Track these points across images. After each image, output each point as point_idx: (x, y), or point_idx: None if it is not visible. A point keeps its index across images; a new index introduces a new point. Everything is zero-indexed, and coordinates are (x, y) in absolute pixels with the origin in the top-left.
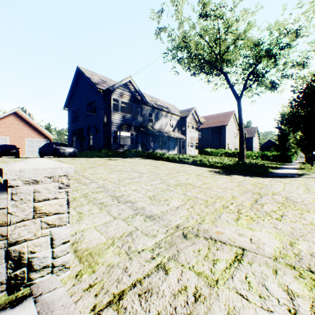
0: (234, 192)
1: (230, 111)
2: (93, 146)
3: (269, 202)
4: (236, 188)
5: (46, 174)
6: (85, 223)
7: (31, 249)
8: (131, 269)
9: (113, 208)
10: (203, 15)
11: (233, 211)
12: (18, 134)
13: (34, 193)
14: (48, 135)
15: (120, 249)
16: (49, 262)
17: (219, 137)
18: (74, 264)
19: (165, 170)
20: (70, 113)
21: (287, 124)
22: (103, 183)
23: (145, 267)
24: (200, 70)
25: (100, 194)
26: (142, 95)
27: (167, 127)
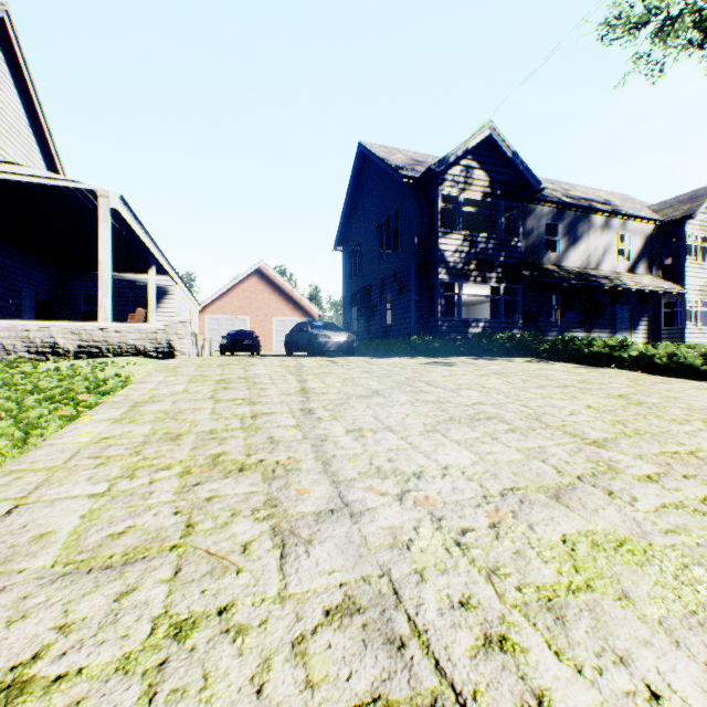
0: None
1: None
2: (392, 327)
3: None
4: None
5: None
6: None
7: None
8: None
9: None
10: None
11: None
12: (262, 311)
13: None
14: (310, 308)
15: None
16: None
17: None
18: None
19: (697, 424)
20: (346, 257)
21: None
22: (390, 539)
23: None
24: None
25: None
26: (528, 171)
27: (608, 260)
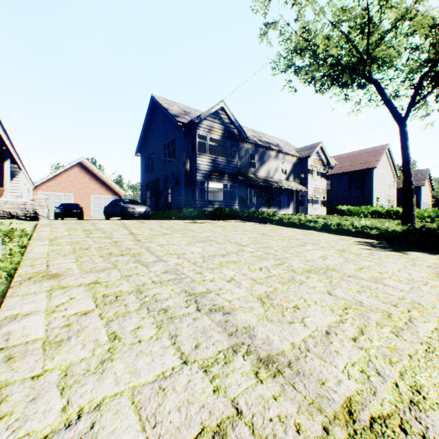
0: (438, 291)
1: (380, 146)
2: (172, 203)
3: None
4: (435, 282)
5: None
6: (115, 373)
7: None
8: None
9: (186, 326)
10: None
11: None
12: (83, 190)
13: None
14: (118, 190)
15: None
16: None
17: (362, 187)
18: None
19: (279, 240)
20: (143, 160)
21: None
22: (176, 264)
23: None
24: (331, 80)
25: (166, 287)
26: (241, 128)
27: (277, 173)
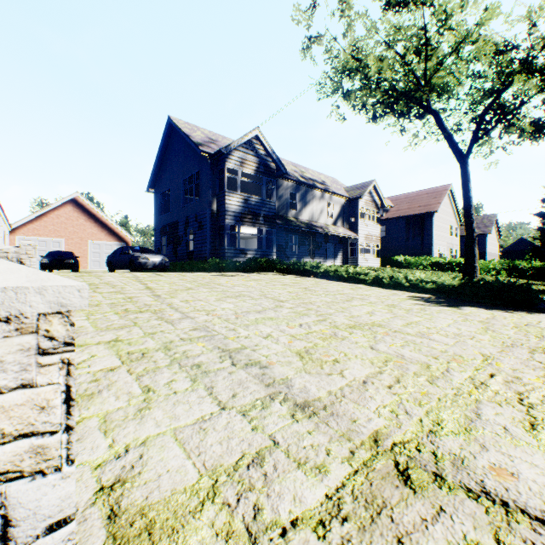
0: (483, 345)
1: (441, 186)
2: (195, 252)
3: None
4: (482, 336)
5: None
6: (155, 418)
7: None
8: None
9: (222, 379)
10: (393, 2)
11: (507, 398)
12: (78, 235)
13: None
14: (124, 235)
15: (231, 516)
16: None
17: (421, 235)
18: None
19: (323, 295)
20: (158, 198)
21: None
22: (205, 321)
23: None
24: (385, 108)
25: (197, 343)
26: (279, 161)
27: (323, 217)
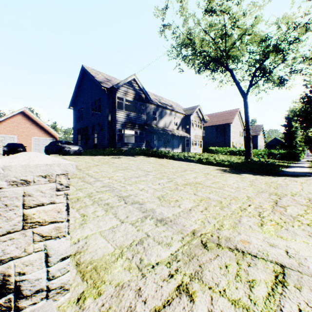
0: (248, 192)
1: (234, 109)
2: (98, 144)
3: (292, 203)
4: (249, 188)
5: (39, 173)
6: (90, 227)
7: (19, 270)
8: (146, 292)
9: (120, 210)
10: (209, 10)
11: (253, 214)
12: (25, 133)
13: (23, 197)
14: (54, 133)
15: (130, 262)
16: (43, 284)
17: (224, 135)
18: (76, 283)
19: (171, 168)
20: (75, 112)
21: (299, 120)
22: (108, 182)
23: (164, 290)
24: (204, 67)
25: (105, 193)
26: (147, 93)
27: (171, 125)
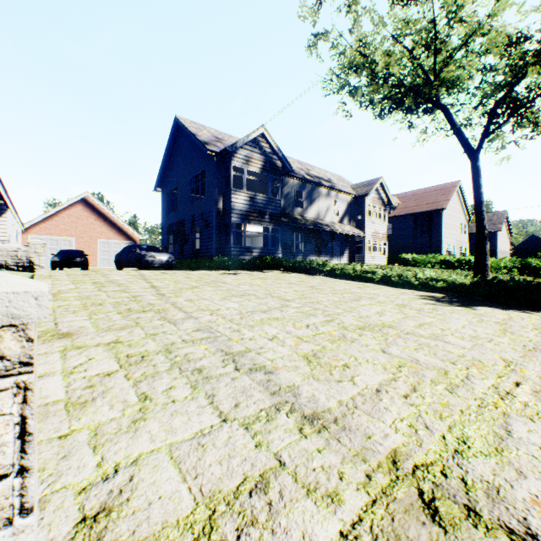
0: (502, 348)
1: (450, 183)
2: (201, 251)
3: None
4: (501, 339)
5: None
6: (150, 432)
7: None
8: None
9: (224, 386)
10: None
11: (538, 411)
12: (88, 233)
13: None
14: (132, 233)
15: None
16: None
17: (429, 232)
18: None
19: (330, 294)
20: (165, 197)
21: None
22: (209, 321)
23: None
24: (393, 104)
25: (199, 346)
26: (285, 159)
27: (329, 215)
